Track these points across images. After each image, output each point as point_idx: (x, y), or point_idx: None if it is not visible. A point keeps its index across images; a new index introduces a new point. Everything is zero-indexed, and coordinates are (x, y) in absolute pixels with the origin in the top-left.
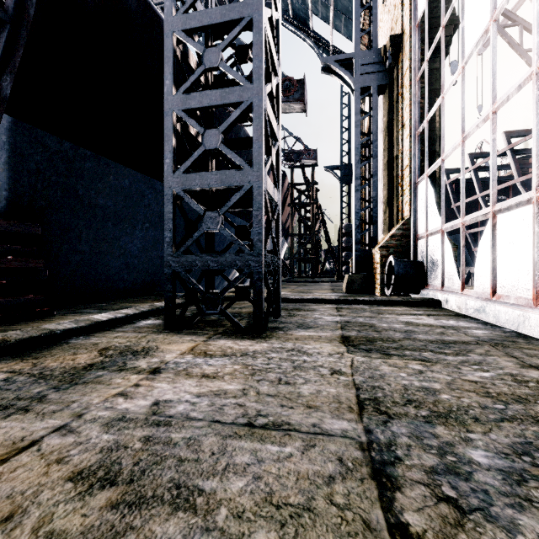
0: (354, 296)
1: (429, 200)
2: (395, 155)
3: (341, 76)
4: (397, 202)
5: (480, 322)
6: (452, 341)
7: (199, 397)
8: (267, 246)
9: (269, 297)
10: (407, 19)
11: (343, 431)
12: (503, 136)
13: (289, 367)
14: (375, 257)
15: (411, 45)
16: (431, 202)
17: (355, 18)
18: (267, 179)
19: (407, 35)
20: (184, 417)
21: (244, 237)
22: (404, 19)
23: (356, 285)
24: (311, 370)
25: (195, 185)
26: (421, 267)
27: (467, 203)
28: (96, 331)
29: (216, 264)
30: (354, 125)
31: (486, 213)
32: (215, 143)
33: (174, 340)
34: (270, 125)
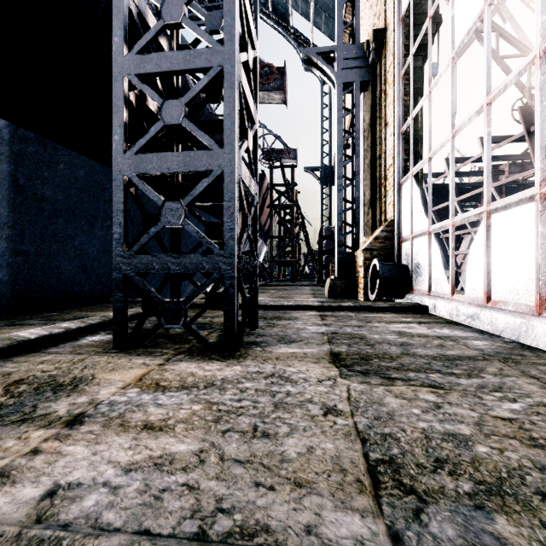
0: (339, 302)
1: (414, 201)
2: (378, 154)
3: (323, 70)
4: (380, 203)
5: (475, 331)
6: (456, 356)
7: (128, 472)
8: (242, 245)
9: (245, 306)
10: (390, 13)
11: (356, 542)
12: (478, 141)
13: (268, 405)
14: (358, 260)
15: (395, 39)
16: (417, 203)
17: (338, 10)
18: (242, 165)
19: (390, 30)
20: (89, 525)
21: (216, 236)
22: (388, 13)
23: (339, 289)
24: (297, 408)
25: (152, 169)
26: (406, 270)
27: (443, 208)
28: (19, 353)
29: (177, 267)
30: (337, 121)
31: (480, 213)
32: (176, 117)
33: (120, 365)
34: (246, 102)
